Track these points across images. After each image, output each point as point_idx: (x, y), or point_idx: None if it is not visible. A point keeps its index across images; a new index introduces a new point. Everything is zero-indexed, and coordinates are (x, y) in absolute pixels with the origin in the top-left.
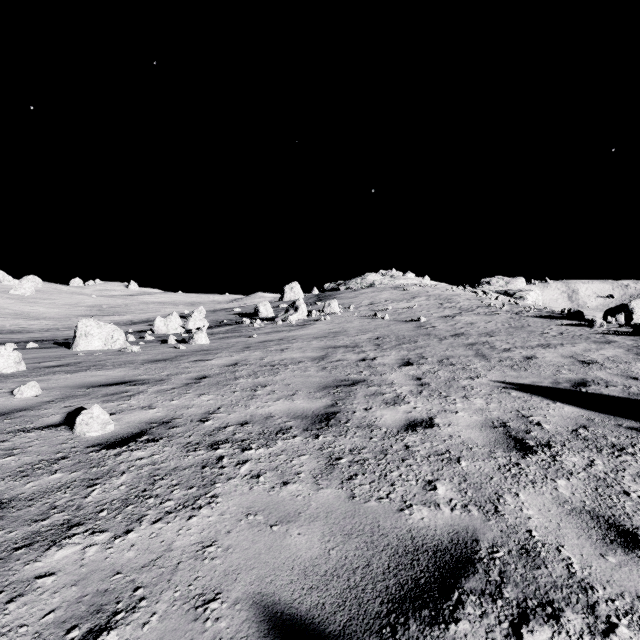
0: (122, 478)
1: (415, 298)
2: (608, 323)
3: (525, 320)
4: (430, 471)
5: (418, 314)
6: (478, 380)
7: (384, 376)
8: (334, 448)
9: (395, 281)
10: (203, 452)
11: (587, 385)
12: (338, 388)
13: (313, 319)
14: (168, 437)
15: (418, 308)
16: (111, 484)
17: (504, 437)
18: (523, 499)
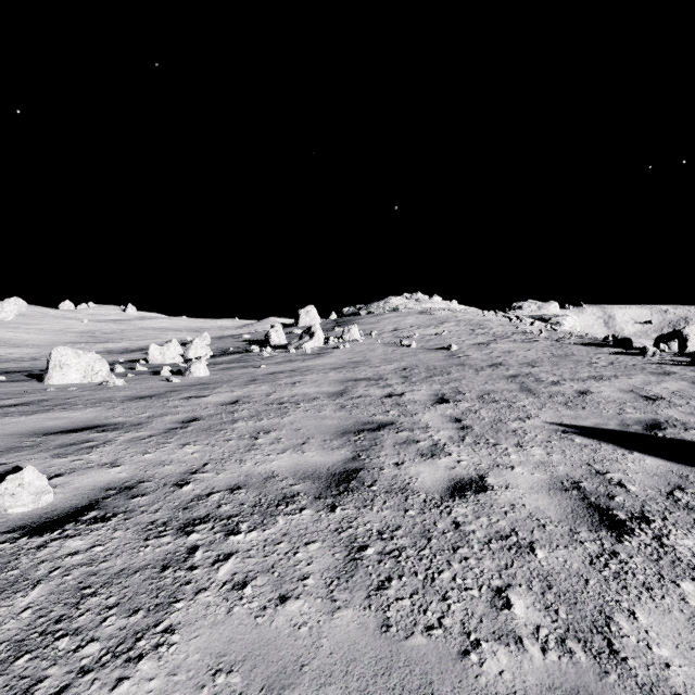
0: (32, 594)
1: (444, 323)
2: (660, 351)
3: (568, 348)
4: (496, 569)
5: (448, 341)
6: (530, 422)
7: (416, 417)
8: (356, 529)
9: (421, 305)
10: (169, 539)
11: (662, 428)
12: (360, 434)
13: (331, 347)
14: (125, 513)
15: (448, 334)
16: (10, 607)
17: (583, 506)
18: (645, 623)
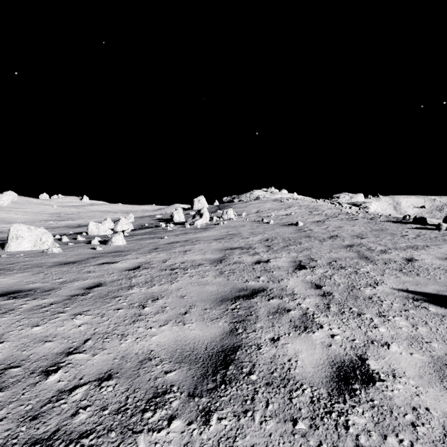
0: None
1: (290, 207)
2: None
3: (381, 224)
4: None
5: (295, 219)
6: (380, 288)
7: (282, 283)
8: None
9: (274, 195)
10: None
11: None
12: (236, 301)
13: (214, 223)
14: None
15: (294, 215)
16: None
17: None
18: None
